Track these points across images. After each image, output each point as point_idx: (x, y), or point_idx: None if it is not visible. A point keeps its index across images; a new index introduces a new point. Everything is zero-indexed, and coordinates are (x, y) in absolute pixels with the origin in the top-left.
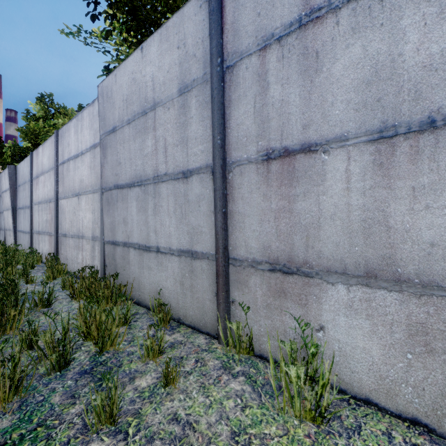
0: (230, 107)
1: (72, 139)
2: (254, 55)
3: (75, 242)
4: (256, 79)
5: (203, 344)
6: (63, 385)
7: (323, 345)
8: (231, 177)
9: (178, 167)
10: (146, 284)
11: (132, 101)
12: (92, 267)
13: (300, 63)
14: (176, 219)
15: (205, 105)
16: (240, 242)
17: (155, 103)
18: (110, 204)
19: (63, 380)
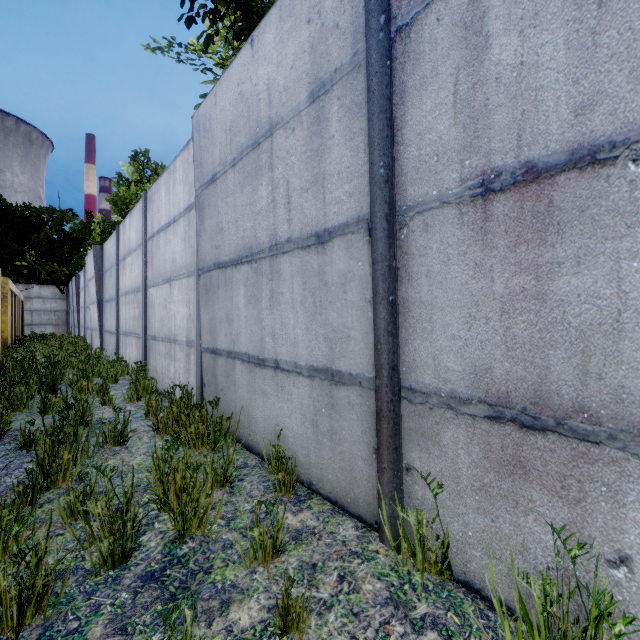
0: (403, 104)
1: (163, 201)
2: None
3: (166, 348)
4: (458, 37)
5: (353, 540)
6: (114, 599)
7: (626, 599)
8: (406, 235)
9: (309, 227)
10: (259, 419)
11: (237, 129)
12: (184, 387)
13: None
14: (306, 315)
15: (355, 111)
16: (424, 358)
17: (272, 125)
18: (209, 292)
19: (115, 588)
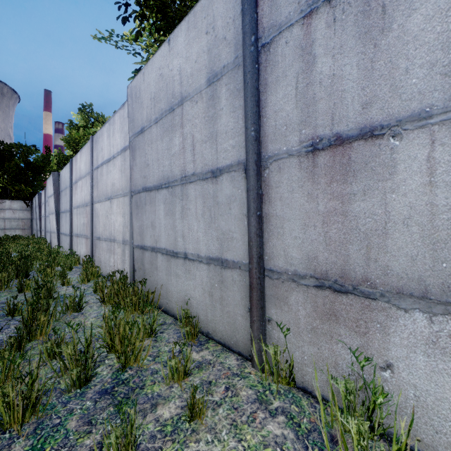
0: (266, 92)
1: (105, 143)
2: (295, 25)
3: (108, 246)
4: (298, 54)
5: (235, 367)
6: (82, 406)
7: (390, 388)
8: (267, 174)
9: (207, 166)
10: (174, 292)
11: (159, 98)
12: (122, 272)
13: (358, 25)
14: (205, 224)
15: (236, 93)
16: (278, 250)
17: (183, 98)
18: (139, 207)
19: (82, 399)
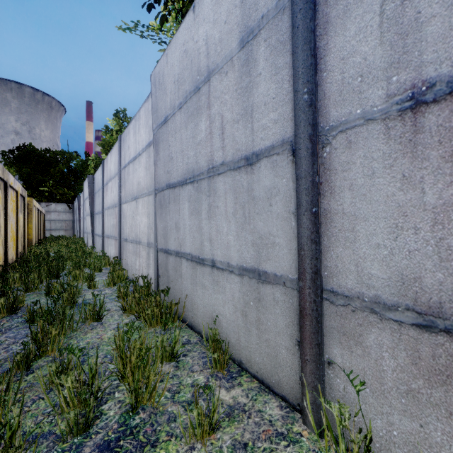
0: (326, 34)
1: (131, 141)
2: None
3: (134, 248)
4: None
5: (278, 420)
6: None
7: None
8: (328, 153)
9: (239, 151)
10: (200, 306)
11: (183, 79)
12: (145, 277)
13: None
14: (236, 225)
15: (280, 48)
16: (346, 264)
17: (210, 72)
18: (162, 207)
19: None
